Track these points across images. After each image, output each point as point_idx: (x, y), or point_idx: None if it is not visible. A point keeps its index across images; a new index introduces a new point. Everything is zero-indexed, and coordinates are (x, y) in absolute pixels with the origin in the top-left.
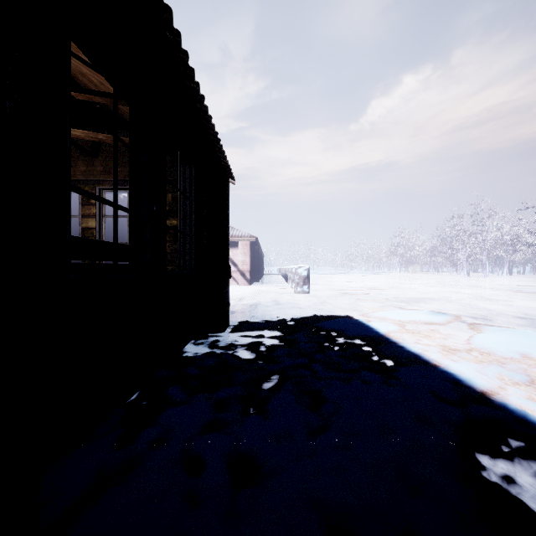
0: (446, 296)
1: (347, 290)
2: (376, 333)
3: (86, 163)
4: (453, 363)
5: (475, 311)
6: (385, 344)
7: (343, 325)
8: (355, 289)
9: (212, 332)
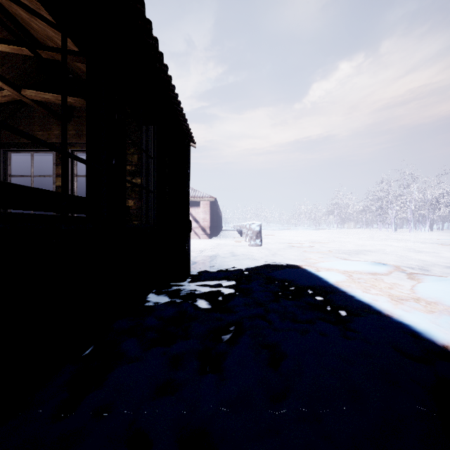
0: (381, 249)
1: (294, 243)
2: (325, 283)
3: (60, 128)
4: (405, 314)
5: (410, 261)
6: (336, 294)
7: (294, 275)
8: (301, 242)
9: (173, 281)
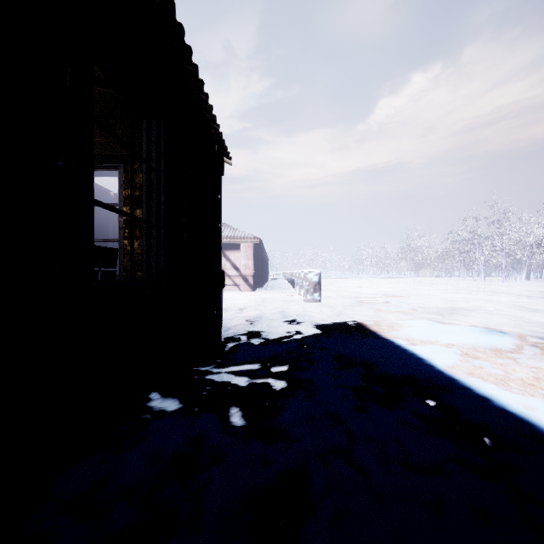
0: (480, 306)
1: (363, 297)
2: (431, 369)
3: None
4: None
5: (531, 326)
6: (457, 393)
7: (379, 353)
8: (370, 296)
9: (195, 365)
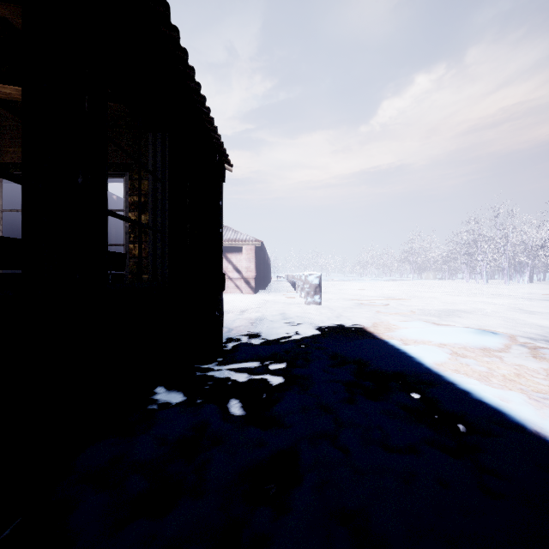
0: (478, 308)
1: (363, 299)
2: (420, 366)
3: None
4: None
5: (524, 328)
6: (440, 387)
7: (372, 352)
8: (371, 298)
9: (197, 363)
